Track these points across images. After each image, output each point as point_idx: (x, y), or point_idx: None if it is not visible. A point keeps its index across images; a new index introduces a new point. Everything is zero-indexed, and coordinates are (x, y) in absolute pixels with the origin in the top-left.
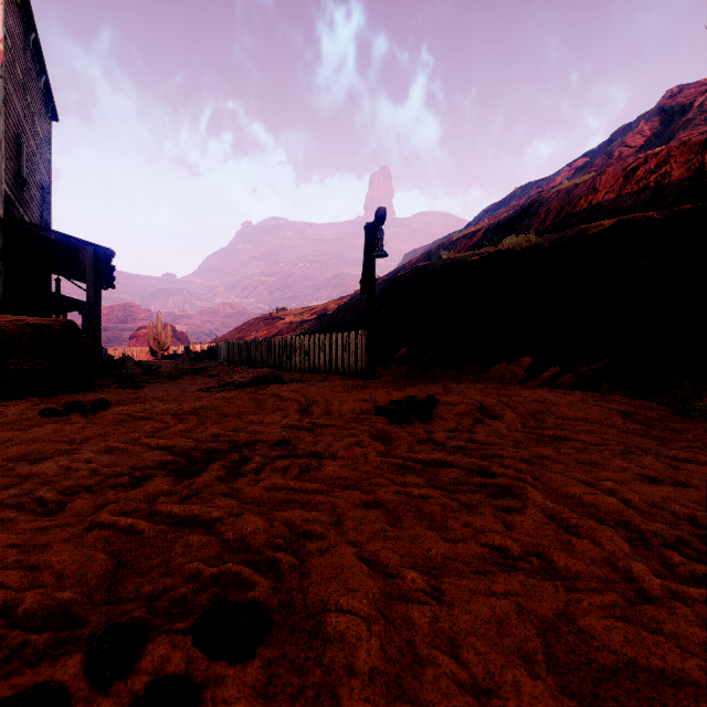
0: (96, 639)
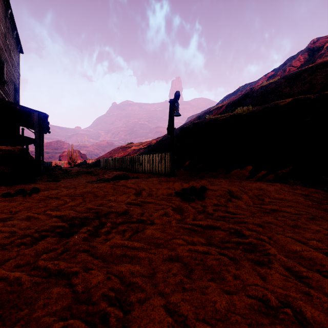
0: None
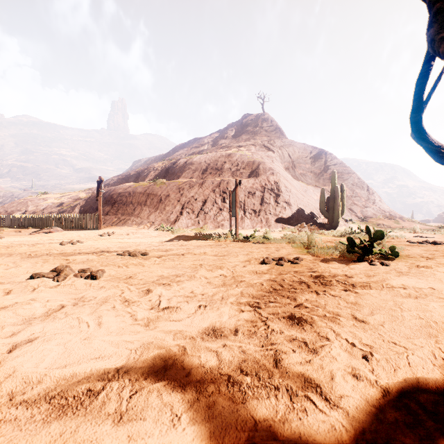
0: (67, 241)
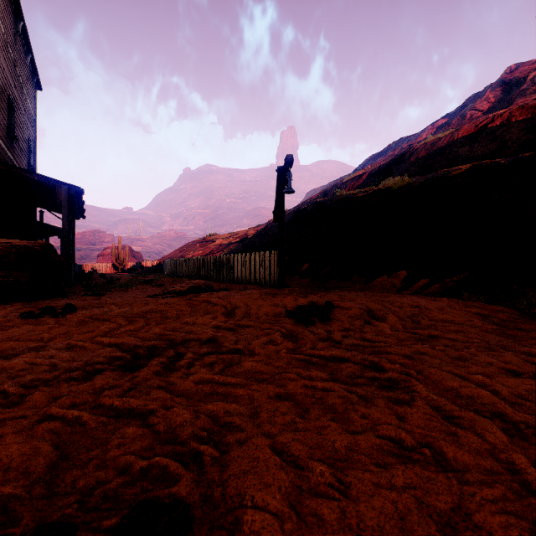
0: None
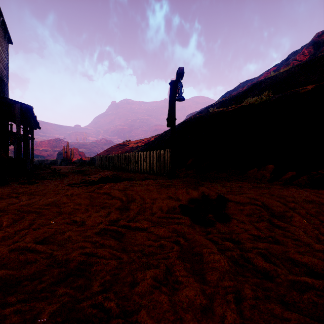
0: None
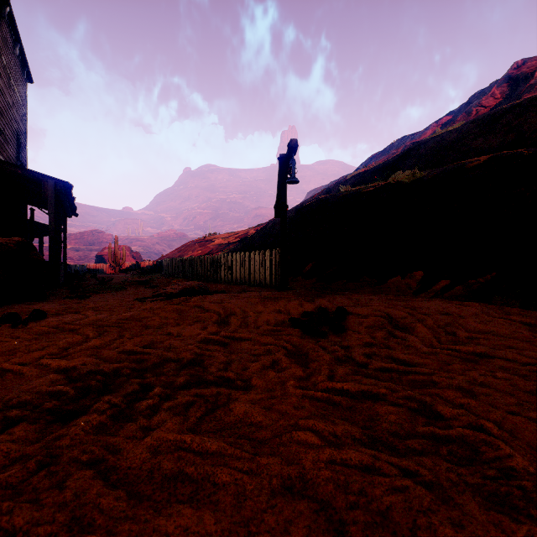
0: None
